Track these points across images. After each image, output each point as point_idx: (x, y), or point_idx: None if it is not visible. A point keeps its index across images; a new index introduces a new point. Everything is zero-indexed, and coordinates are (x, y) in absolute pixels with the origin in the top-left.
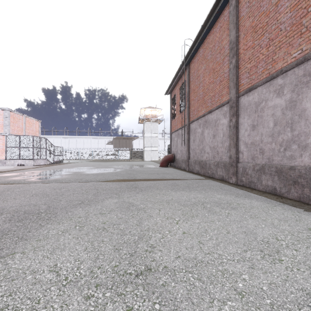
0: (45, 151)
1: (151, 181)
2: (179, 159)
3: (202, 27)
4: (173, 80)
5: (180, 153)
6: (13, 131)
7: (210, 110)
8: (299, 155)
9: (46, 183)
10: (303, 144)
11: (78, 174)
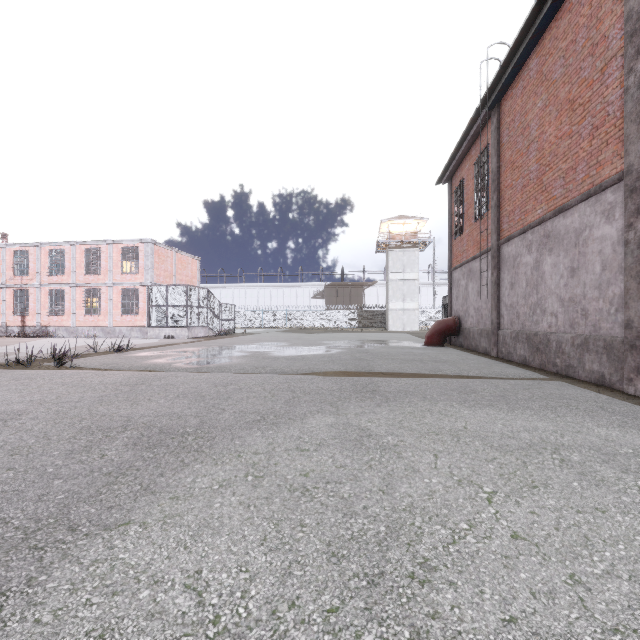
0: (206, 313)
1: (408, 378)
2: (472, 329)
3: (539, 2)
4: (457, 149)
5: (473, 314)
6: (159, 278)
7: (560, 205)
8: None
9: (203, 373)
10: None
11: (259, 357)
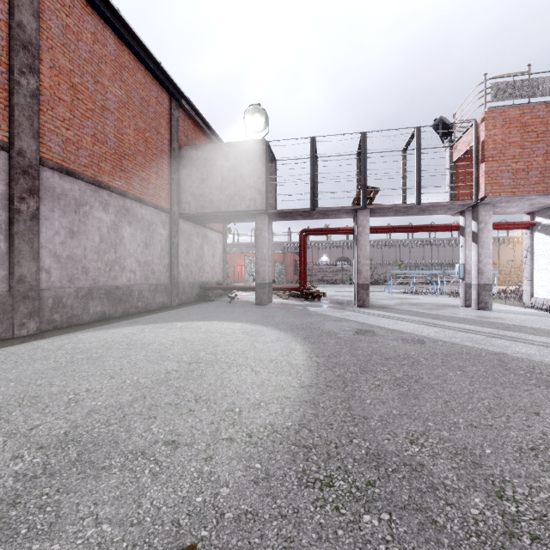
0: None
1: None
2: None
3: None
4: None
5: None
6: None
7: None
8: None
9: None
10: None
11: None
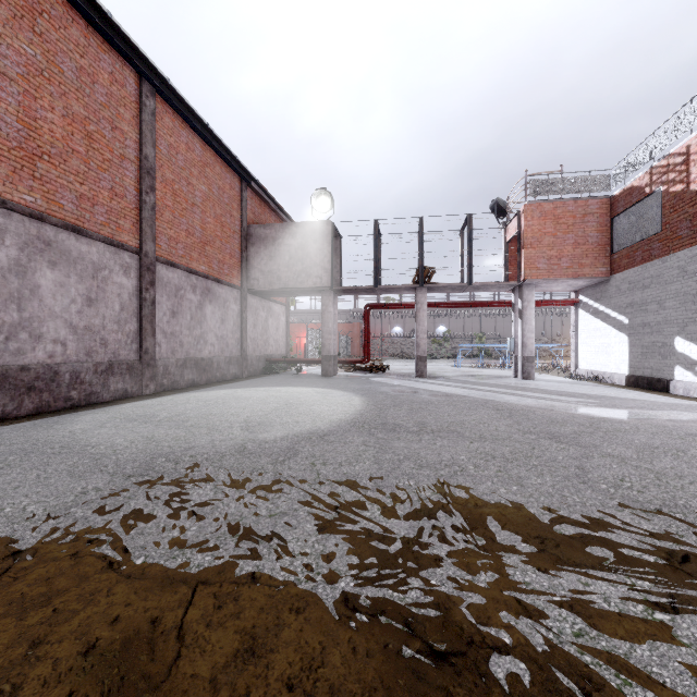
0: None
1: None
2: None
3: None
4: None
5: None
6: None
7: None
8: (32, 349)
9: None
10: (38, 332)
11: None
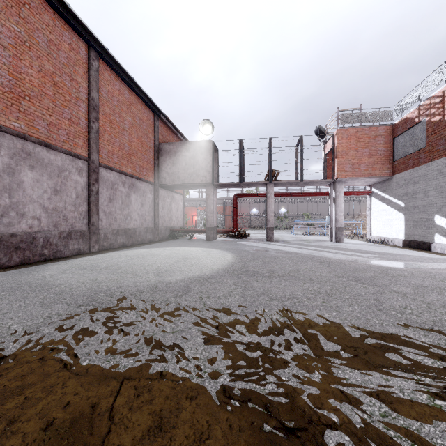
0: None
1: None
2: None
3: None
4: None
5: None
6: None
7: None
8: (18, 222)
9: None
10: (22, 212)
11: None
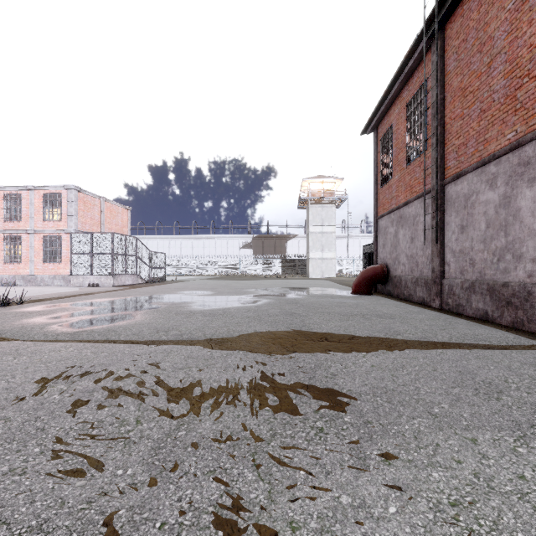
0: (134, 261)
1: (368, 352)
2: (404, 277)
3: None
4: (388, 91)
5: (406, 262)
6: (84, 226)
7: None
8: None
9: (71, 345)
10: None
11: (172, 312)
